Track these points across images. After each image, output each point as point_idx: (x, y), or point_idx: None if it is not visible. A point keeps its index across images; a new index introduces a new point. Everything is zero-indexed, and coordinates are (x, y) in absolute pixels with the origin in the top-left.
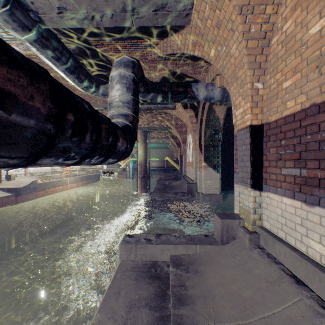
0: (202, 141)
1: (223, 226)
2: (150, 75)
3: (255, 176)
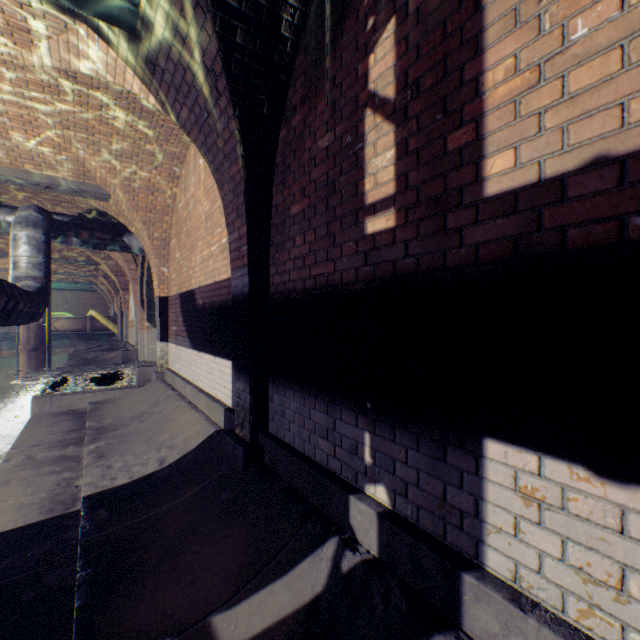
0: (145, 295)
1: (141, 372)
2: (62, 207)
3: (164, 333)
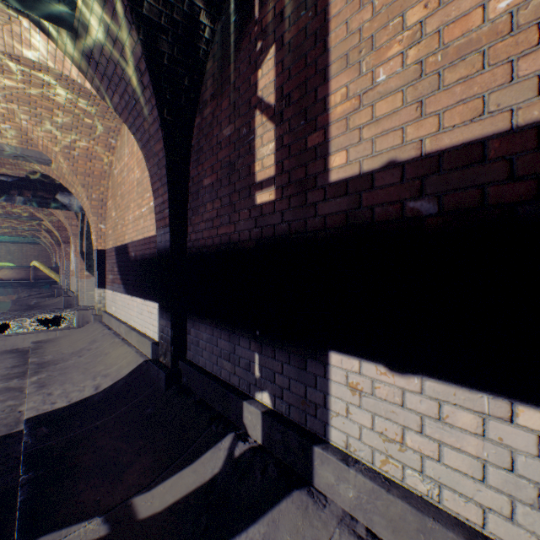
0: (85, 248)
1: (80, 315)
2: (5, 168)
3: (101, 281)
